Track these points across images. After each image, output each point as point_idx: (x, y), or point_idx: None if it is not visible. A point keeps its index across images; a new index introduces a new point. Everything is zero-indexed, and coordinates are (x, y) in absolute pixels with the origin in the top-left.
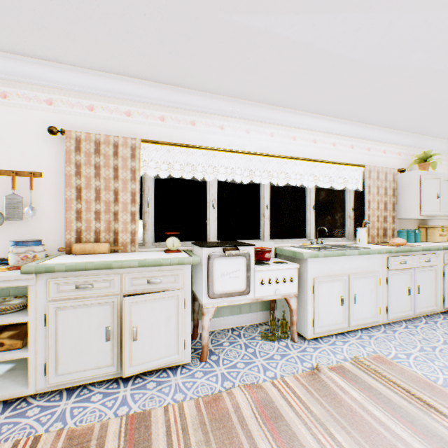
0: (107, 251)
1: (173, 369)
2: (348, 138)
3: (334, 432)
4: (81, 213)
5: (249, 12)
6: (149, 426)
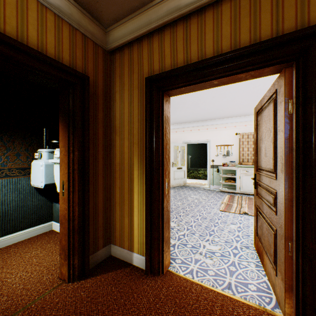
0: (250, 164)
1: None
2: None
3: None
4: (243, 154)
5: None
6: None
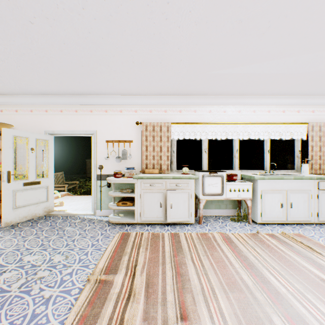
0: (157, 173)
1: (186, 225)
2: (295, 106)
3: (256, 249)
4: (147, 156)
5: (219, 70)
6: (179, 236)
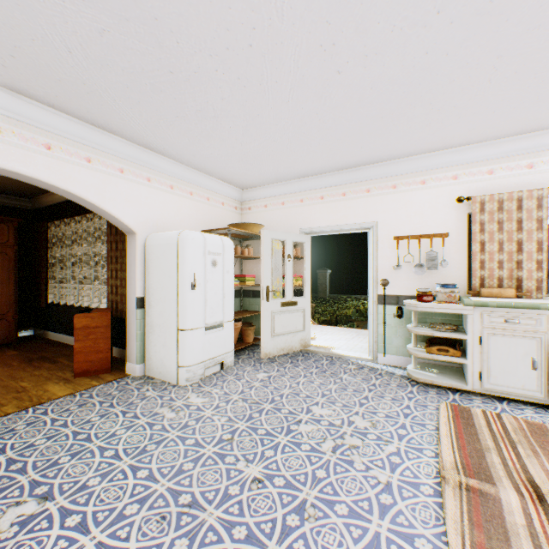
0: (512, 296)
1: None
2: None
3: None
4: (483, 263)
5: None
6: None
